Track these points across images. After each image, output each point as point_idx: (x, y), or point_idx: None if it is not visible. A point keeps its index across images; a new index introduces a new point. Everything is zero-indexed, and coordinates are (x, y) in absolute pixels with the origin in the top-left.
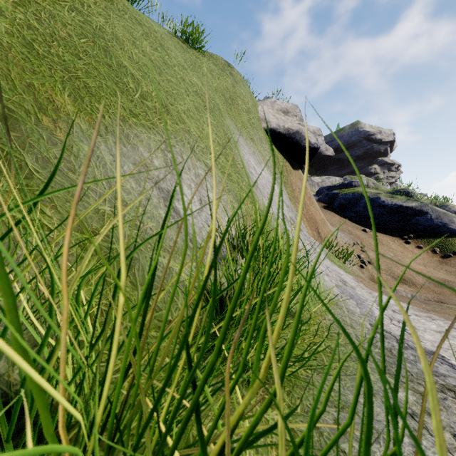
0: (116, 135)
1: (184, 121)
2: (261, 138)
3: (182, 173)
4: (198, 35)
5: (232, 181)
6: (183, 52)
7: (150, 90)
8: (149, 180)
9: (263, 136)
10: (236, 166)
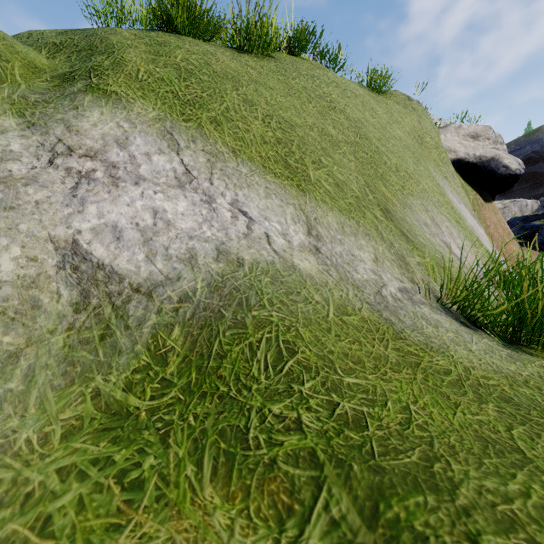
0: (407, 206)
1: (419, 181)
2: (452, 174)
3: (440, 227)
4: (386, 81)
5: (463, 228)
6: (378, 104)
7: (395, 161)
8: (435, 236)
9: (454, 170)
10: (456, 212)
